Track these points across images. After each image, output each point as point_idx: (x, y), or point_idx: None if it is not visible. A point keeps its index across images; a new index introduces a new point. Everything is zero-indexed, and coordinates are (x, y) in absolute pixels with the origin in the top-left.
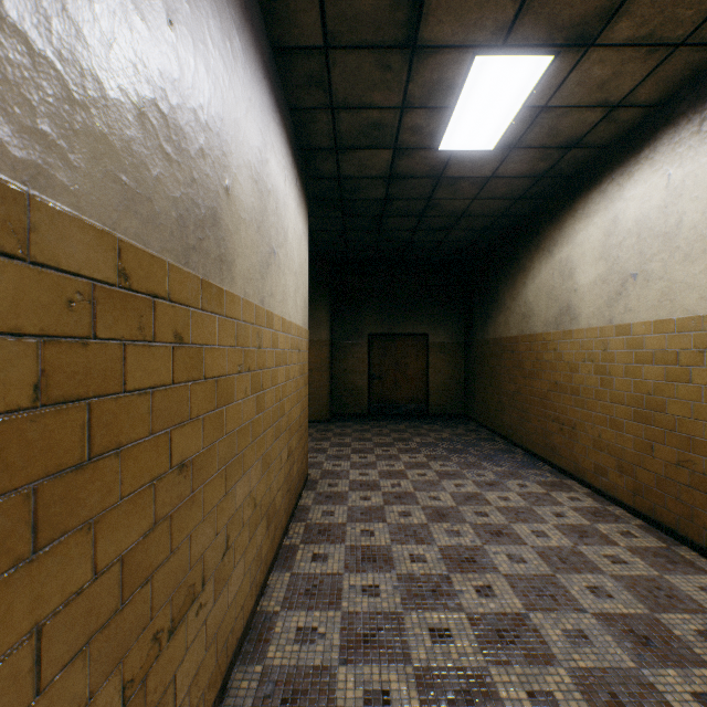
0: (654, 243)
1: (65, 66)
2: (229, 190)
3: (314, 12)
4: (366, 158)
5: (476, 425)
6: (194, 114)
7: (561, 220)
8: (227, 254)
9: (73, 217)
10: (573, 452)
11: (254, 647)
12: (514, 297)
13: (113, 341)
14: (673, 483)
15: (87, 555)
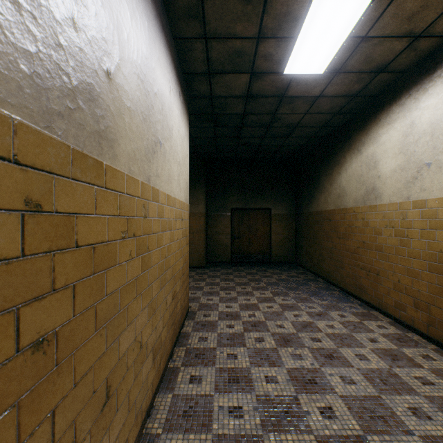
0: None
1: None
2: (110, 75)
3: None
4: (230, 81)
5: (304, 270)
6: None
7: (368, 127)
8: (107, 132)
9: None
10: (377, 291)
11: None
12: (331, 183)
13: None
14: None
15: None
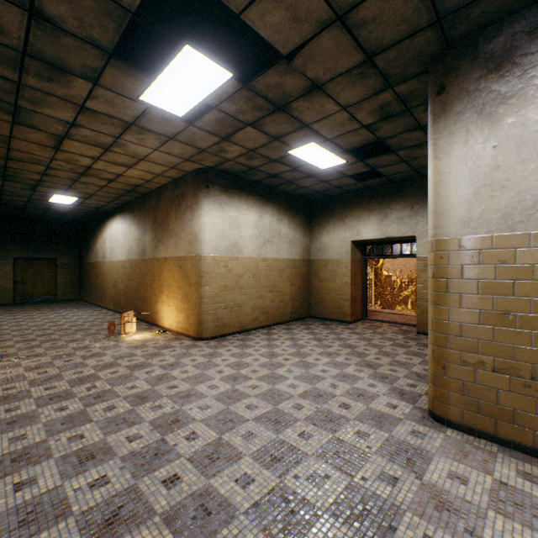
0: (116, 241)
1: None
2: None
3: (1, 183)
4: (16, 198)
5: (83, 302)
6: None
7: (104, 225)
8: None
9: None
10: (106, 300)
11: None
12: (95, 247)
13: None
14: (118, 300)
15: None
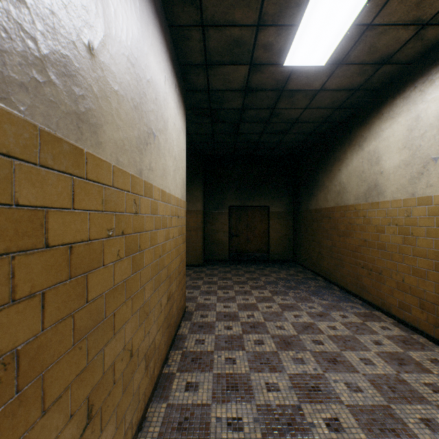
0: None
1: None
2: (92, 50)
3: None
4: (228, 73)
5: (302, 268)
6: None
7: (370, 122)
8: (89, 115)
9: None
10: (380, 291)
11: None
12: (331, 180)
13: None
14: None
15: None
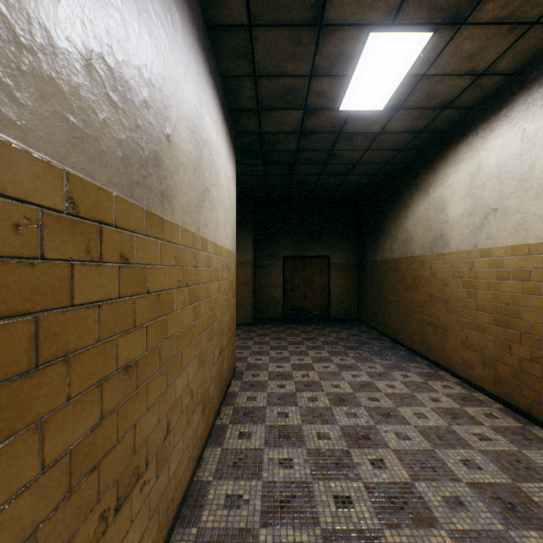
0: (511, 184)
1: (11, 12)
2: (169, 137)
3: None
4: (281, 117)
5: (367, 327)
6: (139, 71)
7: (435, 166)
8: (167, 190)
9: (19, 149)
10: (445, 349)
11: (191, 512)
12: (397, 227)
13: (60, 261)
14: (527, 375)
15: (34, 452)
